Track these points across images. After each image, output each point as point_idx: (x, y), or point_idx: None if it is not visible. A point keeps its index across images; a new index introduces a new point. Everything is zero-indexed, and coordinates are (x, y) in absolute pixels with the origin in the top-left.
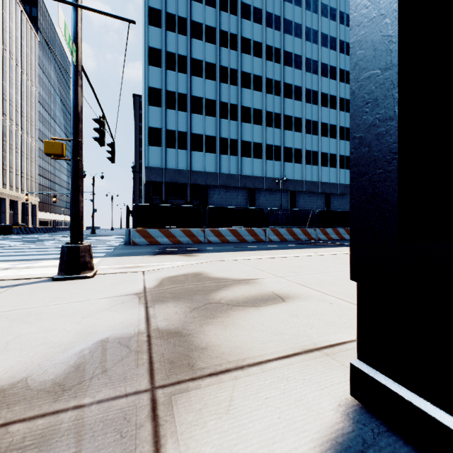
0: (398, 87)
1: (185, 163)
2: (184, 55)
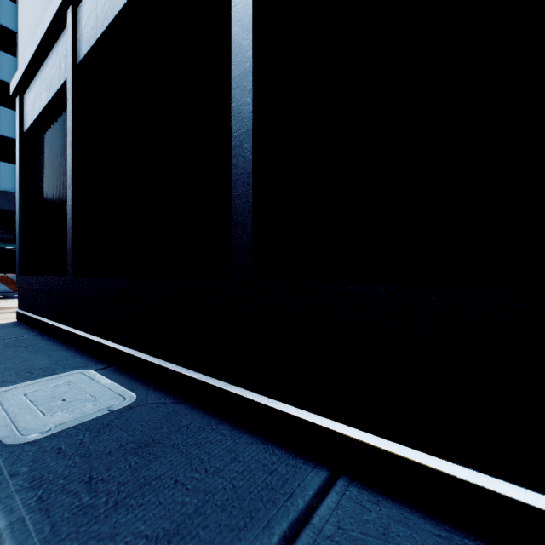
0: (20, 238)
1: (14, 183)
2: (12, 29)
